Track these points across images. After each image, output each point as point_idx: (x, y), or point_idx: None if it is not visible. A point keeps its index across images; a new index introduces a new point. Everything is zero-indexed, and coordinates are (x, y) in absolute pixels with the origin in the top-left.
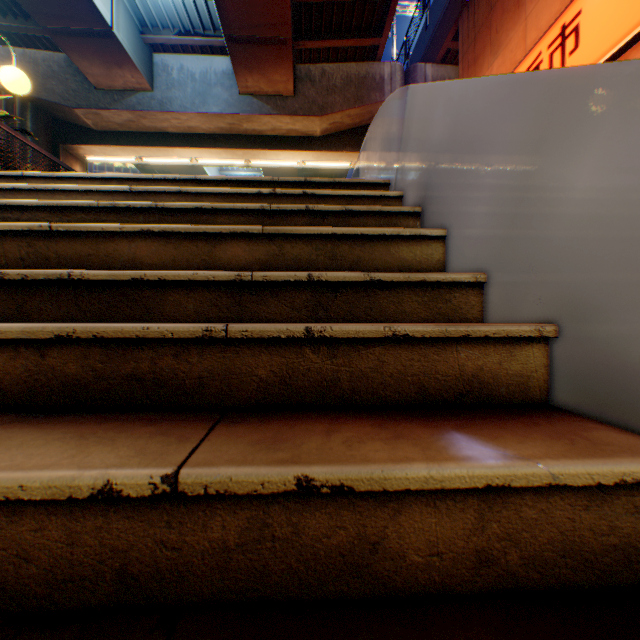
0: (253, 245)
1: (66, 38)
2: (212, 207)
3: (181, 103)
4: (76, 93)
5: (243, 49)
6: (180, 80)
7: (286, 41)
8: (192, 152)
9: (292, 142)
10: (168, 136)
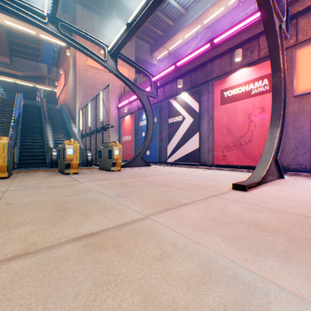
0: (2, 103)
1: None
2: None
3: None
4: None
5: None
6: None
7: (8, 55)
8: None
9: (11, 75)
10: None
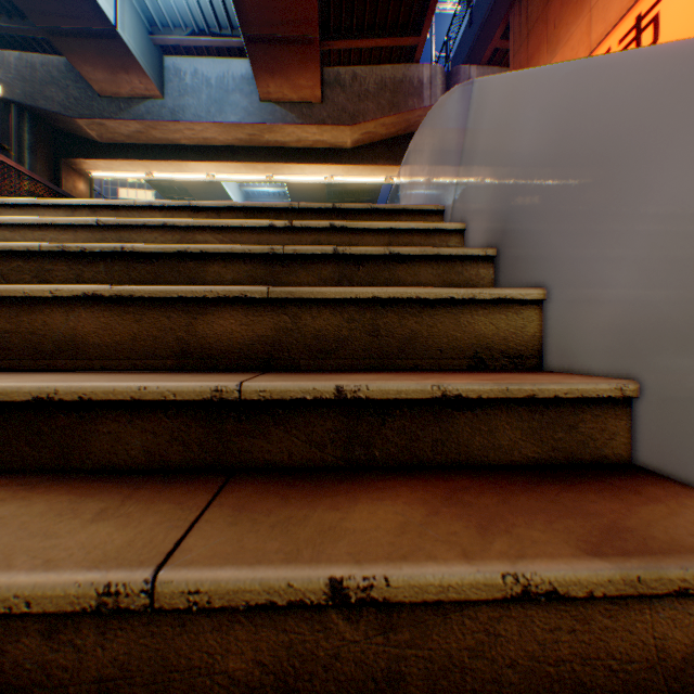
0: (254, 314)
1: (65, 39)
2: (201, 250)
3: (195, 112)
4: (78, 101)
5: (264, 50)
6: (194, 86)
7: (312, 40)
8: (208, 166)
9: (319, 155)
10: (181, 149)
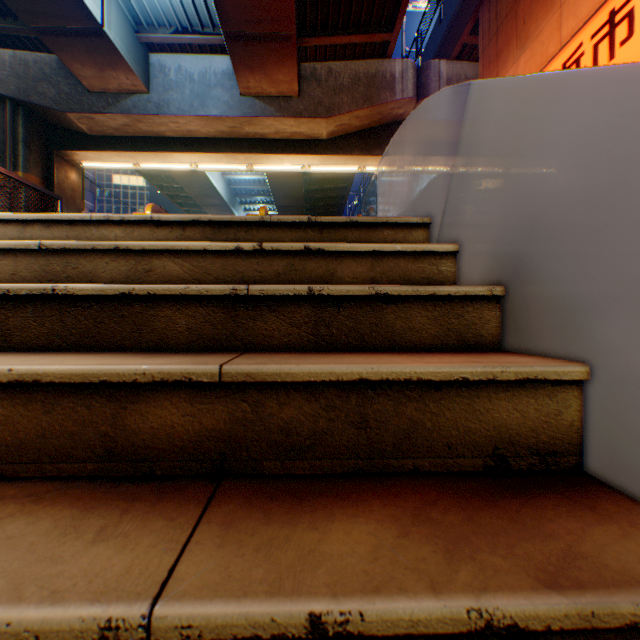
0: (202, 401)
1: (54, 38)
2: (149, 291)
3: (179, 106)
4: (69, 96)
5: (243, 47)
6: (178, 81)
7: (290, 37)
8: (191, 157)
9: (297, 145)
10: (166, 140)
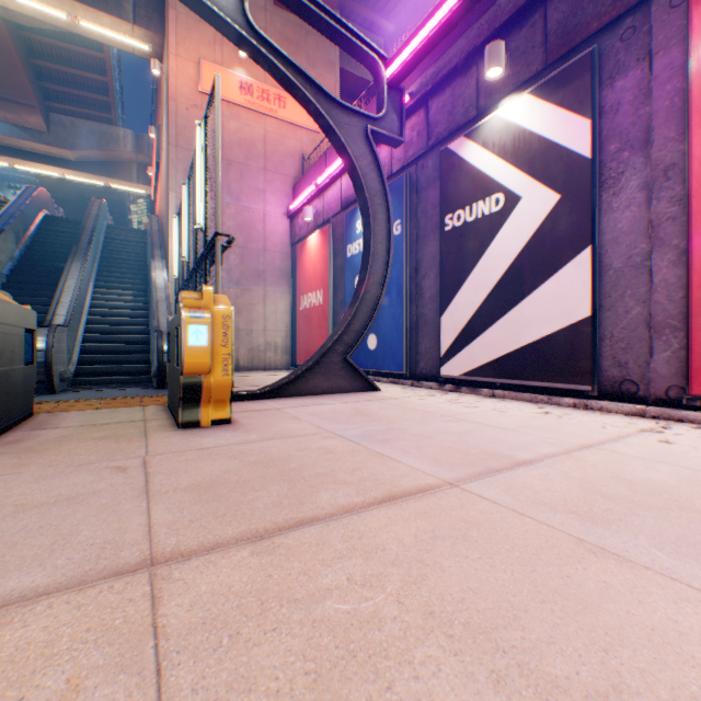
0: None
1: None
2: None
3: None
4: None
5: (2, 102)
6: None
7: (36, 107)
8: None
9: (53, 161)
10: None
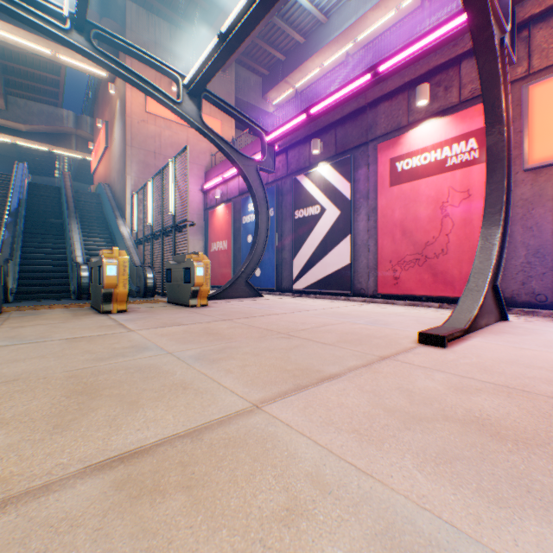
0: None
1: None
2: None
3: None
4: None
5: None
6: None
7: (1, 93)
8: None
9: (7, 130)
10: None
